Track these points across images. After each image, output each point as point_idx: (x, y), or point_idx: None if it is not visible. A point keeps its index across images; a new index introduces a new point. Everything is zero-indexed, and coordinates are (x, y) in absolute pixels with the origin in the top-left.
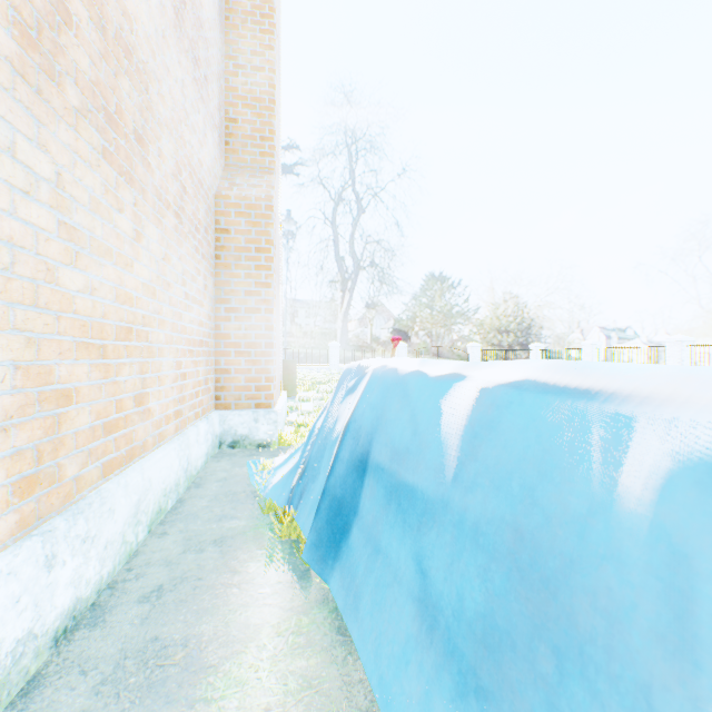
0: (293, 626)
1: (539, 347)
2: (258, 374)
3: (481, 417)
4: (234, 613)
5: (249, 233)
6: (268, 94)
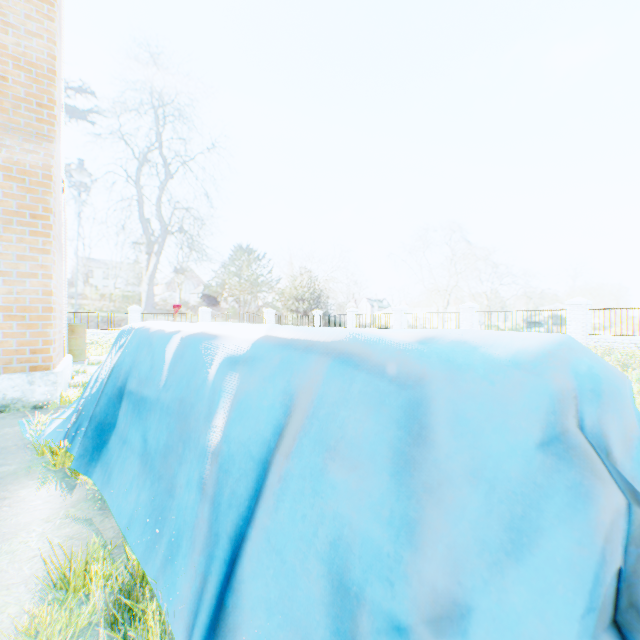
0: (62, 515)
1: (319, 313)
2: (34, 337)
3: (180, 352)
4: (5, 521)
5: (23, 198)
6: (47, 62)
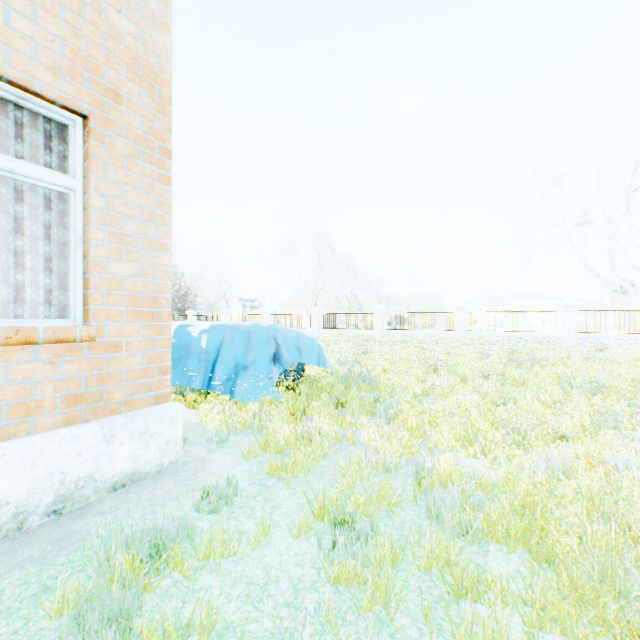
0: None
1: (194, 313)
2: None
3: (177, 331)
4: None
5: None
6: None
